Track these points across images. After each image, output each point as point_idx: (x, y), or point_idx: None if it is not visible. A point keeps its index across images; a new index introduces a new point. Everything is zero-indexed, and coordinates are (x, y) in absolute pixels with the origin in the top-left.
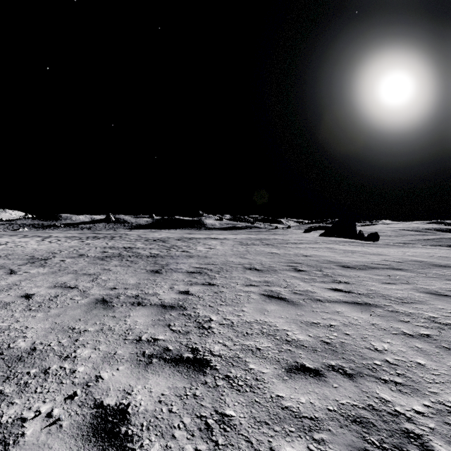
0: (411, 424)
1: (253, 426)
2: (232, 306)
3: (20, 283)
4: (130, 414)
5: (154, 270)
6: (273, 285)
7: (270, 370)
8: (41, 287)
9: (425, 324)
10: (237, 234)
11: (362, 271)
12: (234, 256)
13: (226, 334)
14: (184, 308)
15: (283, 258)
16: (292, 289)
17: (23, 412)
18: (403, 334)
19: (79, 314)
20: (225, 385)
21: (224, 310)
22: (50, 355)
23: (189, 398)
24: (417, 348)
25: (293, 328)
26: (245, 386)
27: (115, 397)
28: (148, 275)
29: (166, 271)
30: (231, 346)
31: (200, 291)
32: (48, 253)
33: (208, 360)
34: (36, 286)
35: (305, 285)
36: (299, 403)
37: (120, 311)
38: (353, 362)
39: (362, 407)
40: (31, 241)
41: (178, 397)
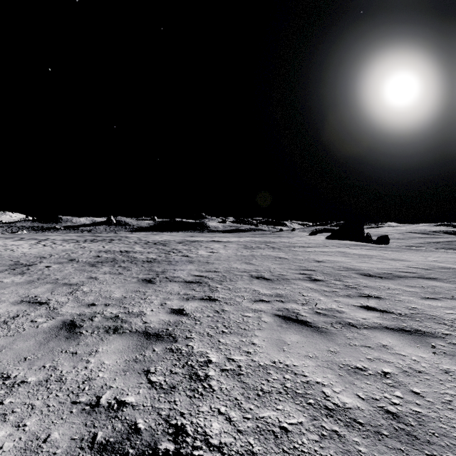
0: None
1: None
2: (238, 335)
3: None
4: None
5: (147, 278)
6: (288, 300)
7: None
8: (4, 302)
9: None
10: (241, 237)
11: (389, 281)
12: (238, 261)
13: (231, 392)
14: (173, 338)
15: (293, 264)
16: (312, 307)
17: None
18: None
19: (28, 348)
20: None
21: (227, 342)
22: None
23: None
24: None
25: (330, 378)
26: None
27: None
28: (138, 286)
29: (160, 280)
30: (239, 422)
31: (197, 309)
32: (37, 257)
33: None
34: None
35: (327, 301)
36: None
37: (86, 344)
38: None
39: None
40: (24, 244)
41: None
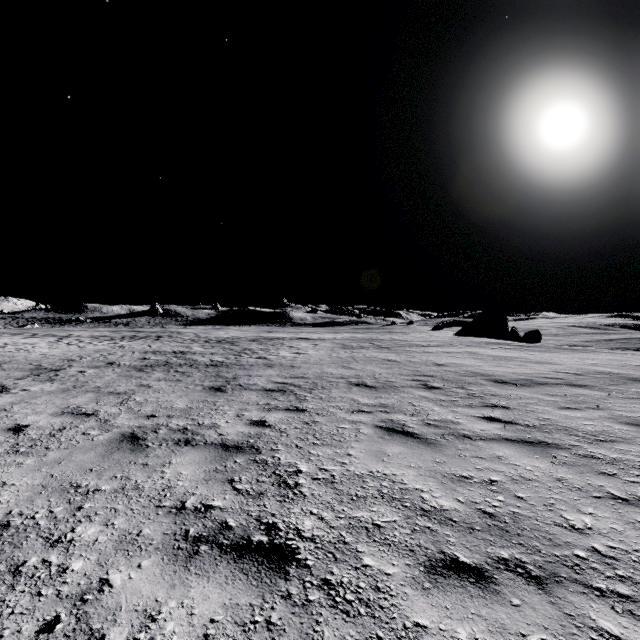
0: None
1: None
2: (331, 446)
3: (12, 408)
4: None
5: (215, 386)
6: (394, 410)
7: (400, 569)
8: (41, 413)
9: None
10: (338, 332)
11: (526, 389)
12: (333, 365)
13: (323, 497)
14: (256, 450)
15: (406, 368)
16: (423, 419)
17: None
18: (611, 498)
19: (91, 460)
20: (323, 600)
21: (319, 454)
22: (30, 537)
23: (258, 629)
24: None
25: (431, 486)
26: (358, 603)
27: (127, 625)
28: (205, 395)
29: (233, 389)
30: (332, 520)
31: (282, 421)
32: (63, 360)
33: (293, 548)
34: (35, 412)
35: (442, 412)
36: None
37: (156, 456)
38: (539, 553)
39: None
40: (41, 342)
41: (239, 626)
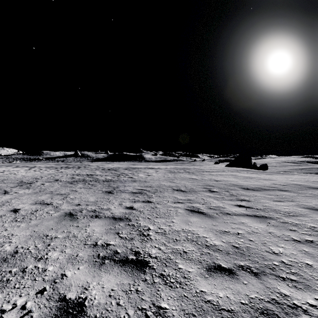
0: (307, 316)
1: (183, 317)
2: (164, 218)
3: (11, 201)
4: (86, 307)
5: (108, 191)
6: (194, 202)
7: (195, 269)
8: (25, 203)
9: (309, 232)
10: (167, 165)
11: (258, 192)
12: (165, 180)
13: (160, 240)
14: (129, 220)
15: (200, 182)
16: (208, 206)
17: (3, 305)
18: (293, 240)
19: (52, 224)
20: (160, 282)
21: (159, 221)
22: (28, 257)
23: (132, 293)
24: (305, 251)
25: (210, 235)
26: (176, 283)
27: (75, 292)
28: (103, 195)
29: (117, 192)
30: (164, 250)
31: (141, 207)
32: (33, 178)
33: (147, 261)
34: (22, 203)
35: (217, 202)
36: (218, 297)
37: (82, 222)
38: (257, 263)
39: (267, 301)
40: (21, 170)
41: (124, 292)
